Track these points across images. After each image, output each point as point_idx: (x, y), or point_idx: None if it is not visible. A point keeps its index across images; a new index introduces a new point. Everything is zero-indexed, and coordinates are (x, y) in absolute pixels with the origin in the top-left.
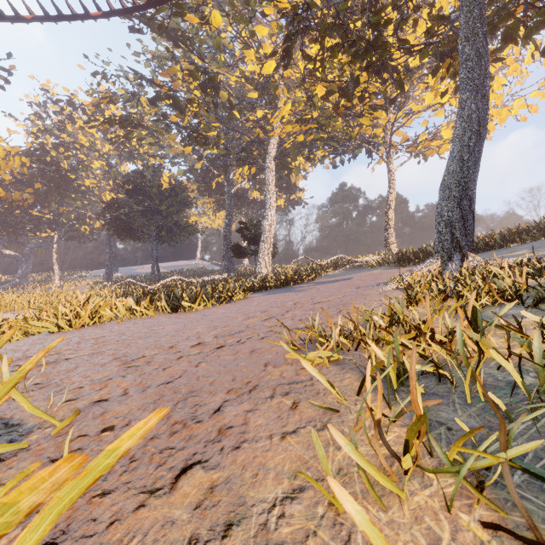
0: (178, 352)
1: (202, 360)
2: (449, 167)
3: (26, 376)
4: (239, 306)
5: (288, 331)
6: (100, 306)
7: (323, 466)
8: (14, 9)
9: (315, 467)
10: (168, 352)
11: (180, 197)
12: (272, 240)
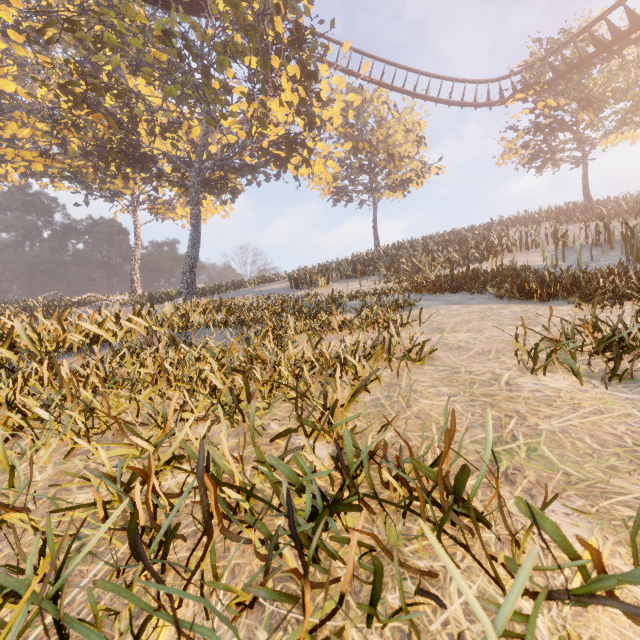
0: None
1: None
2: (187, 259)
3: None
4: None
5: None
6: None
7: None
8: None
9: None
10: None
11: None
12: None
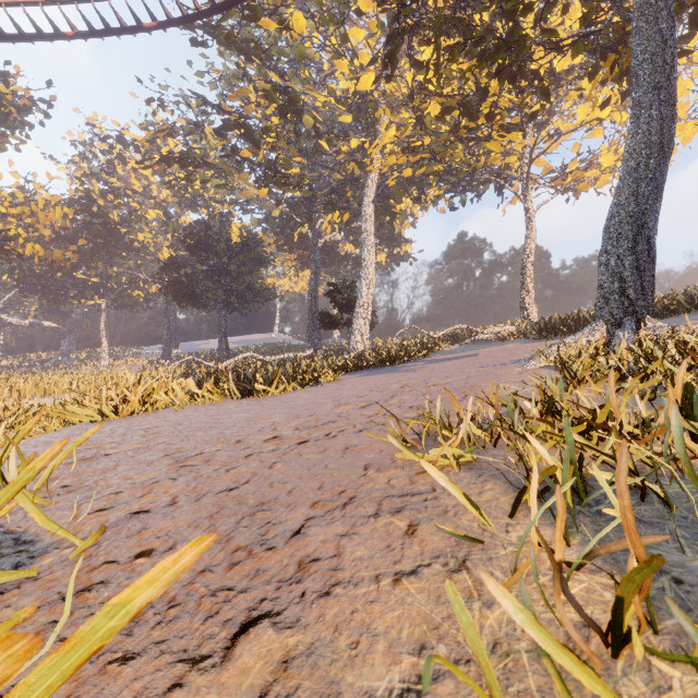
0: (247, 449)
1: (278, 459)
2: (617, 198)
3: (54, 476)
4: (328, 389)
5: (395, 422)
6: (153, 388)
7: (473, 644)
8: (54, 25)
9: (452, 636)
10: (233, 448)
11: (254, 254)
12: (371, 306)
